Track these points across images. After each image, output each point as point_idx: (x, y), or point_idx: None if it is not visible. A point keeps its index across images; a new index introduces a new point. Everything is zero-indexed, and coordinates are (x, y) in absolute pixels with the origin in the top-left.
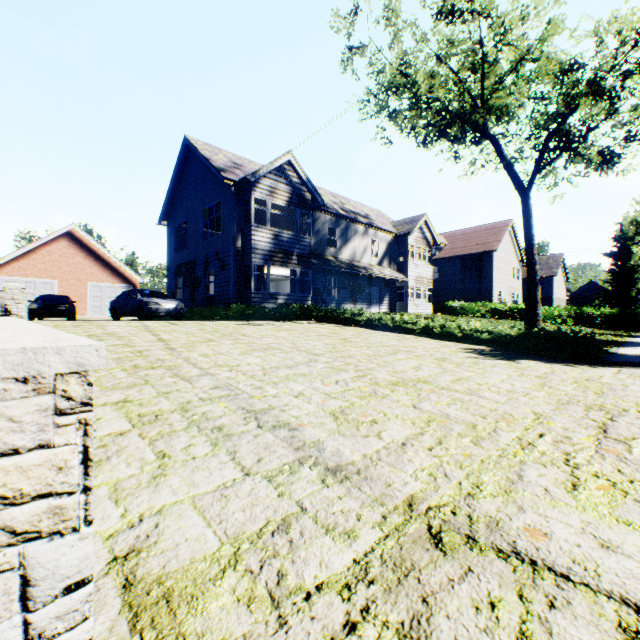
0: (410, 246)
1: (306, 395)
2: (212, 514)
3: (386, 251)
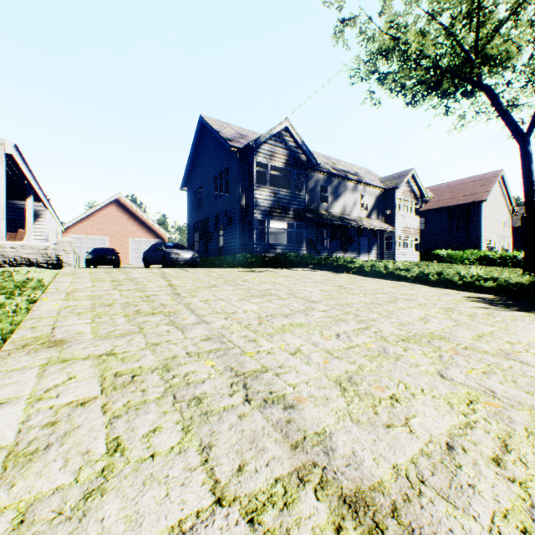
0: (397, 199)
1: (304, 352)
2: None
3: (374, 204)
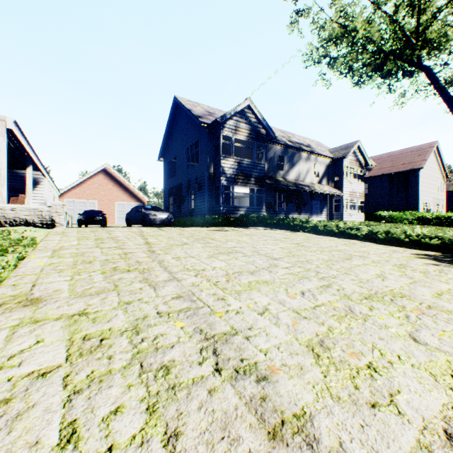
0: (344, 168)
1: (272, 312)
2: None
3: (325, 172)
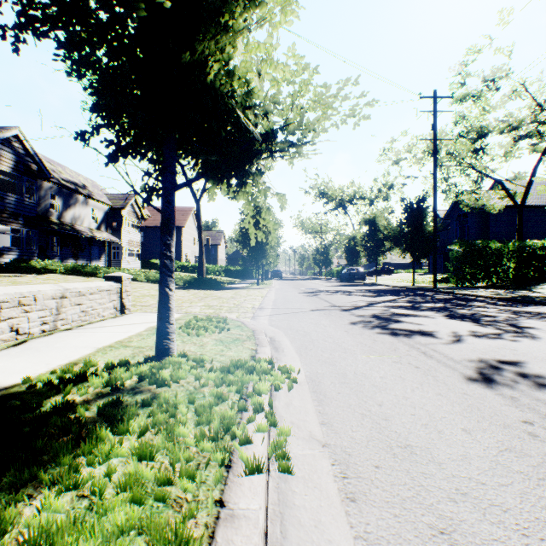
0: (123, 215)
1: None
2: None
3: (104, 218)
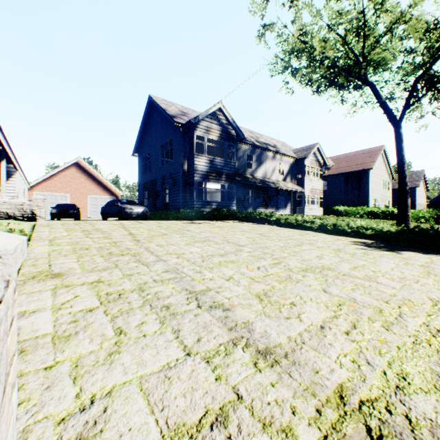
0: (306, 167)
1: (235, 279)
2: (155, 398)
3: (289, 170)
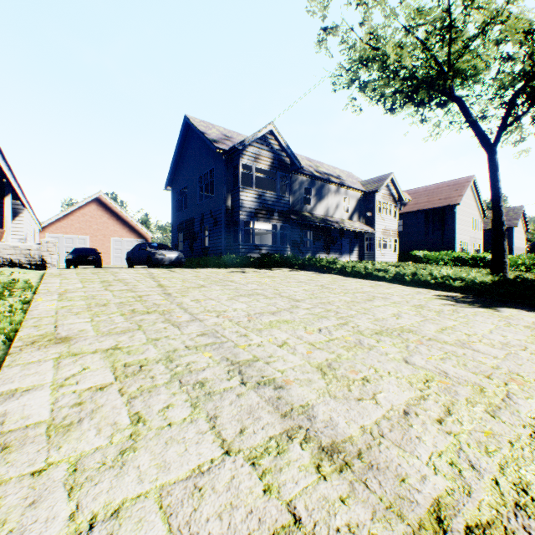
0: (377, 202)
1: (290, 345)
2: (180, 521)
3: (356, 207)
